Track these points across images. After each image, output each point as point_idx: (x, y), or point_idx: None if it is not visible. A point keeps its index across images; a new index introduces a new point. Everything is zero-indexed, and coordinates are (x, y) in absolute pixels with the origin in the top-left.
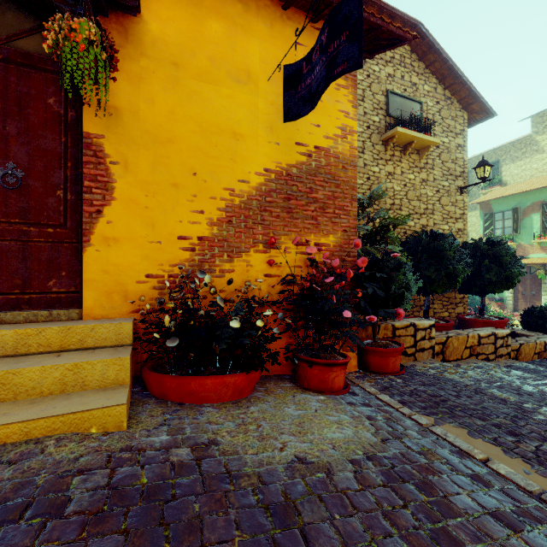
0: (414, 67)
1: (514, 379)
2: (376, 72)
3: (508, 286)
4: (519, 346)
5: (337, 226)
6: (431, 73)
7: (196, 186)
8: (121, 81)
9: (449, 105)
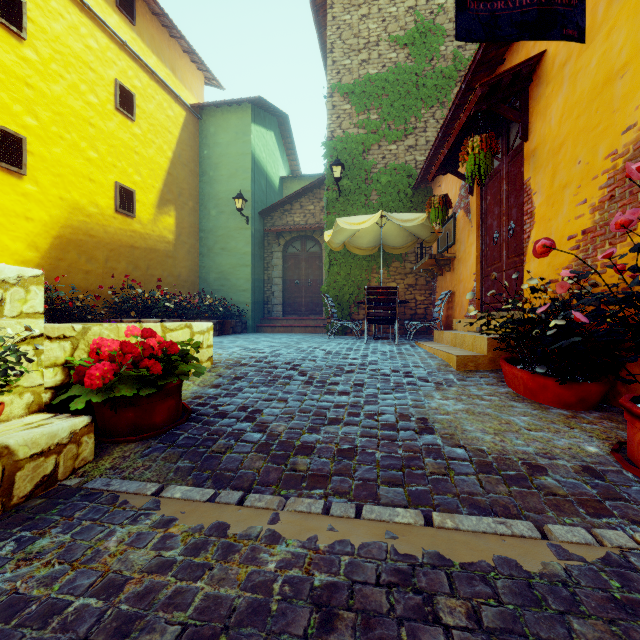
0: None
1: None
2: None
3: None
4: None
5: None
6: None
7: (580, 176)
8: (537, 124)
9: None
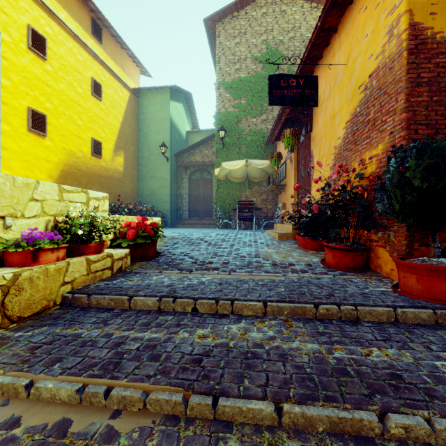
0: None
1: None
2: None
3: None
4: None
5: (384, 132)
6: None
7: (327, 153)
8: (315, 125)
9: None
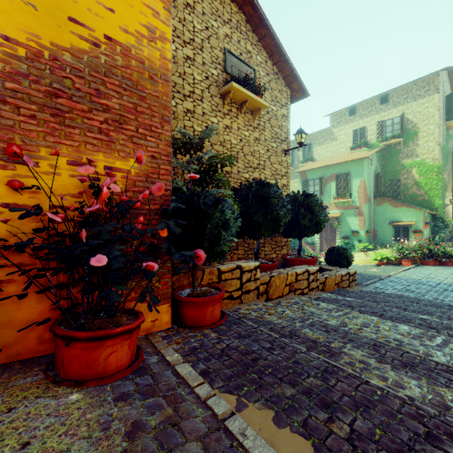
0: (248, 36)
1: (322, 312)
2: (215, 27)
3: (317, 231)
4: (325, 279)
5: (141, 148)
6: (262, 47)
7: None
8: None
9: (276, 79)
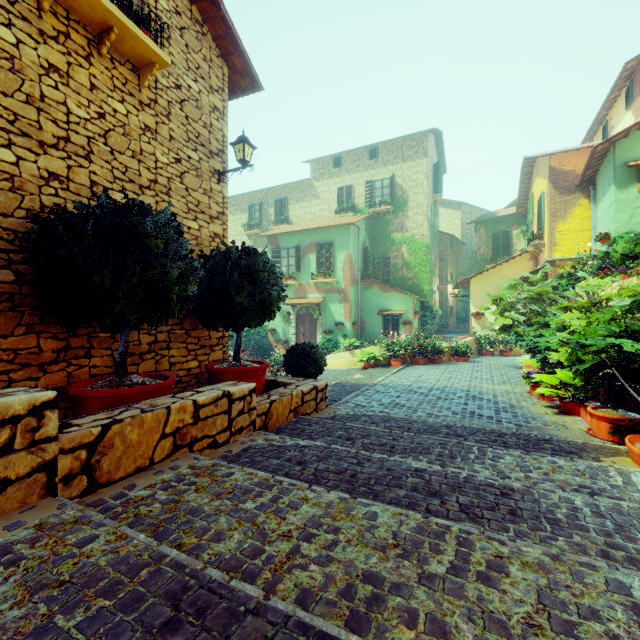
0: None
1: (223, 503)
2: None
3: (266, 315)
4: (269, 406)
5: None
6: None
7: None
8: None
9: (199, 34)
